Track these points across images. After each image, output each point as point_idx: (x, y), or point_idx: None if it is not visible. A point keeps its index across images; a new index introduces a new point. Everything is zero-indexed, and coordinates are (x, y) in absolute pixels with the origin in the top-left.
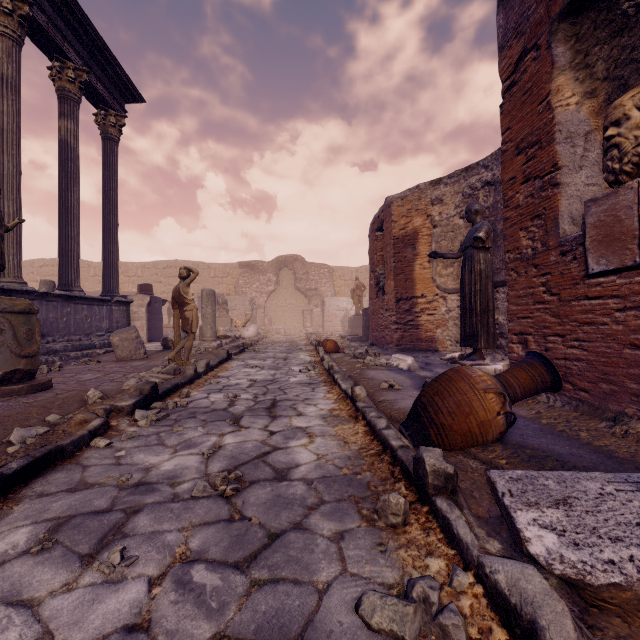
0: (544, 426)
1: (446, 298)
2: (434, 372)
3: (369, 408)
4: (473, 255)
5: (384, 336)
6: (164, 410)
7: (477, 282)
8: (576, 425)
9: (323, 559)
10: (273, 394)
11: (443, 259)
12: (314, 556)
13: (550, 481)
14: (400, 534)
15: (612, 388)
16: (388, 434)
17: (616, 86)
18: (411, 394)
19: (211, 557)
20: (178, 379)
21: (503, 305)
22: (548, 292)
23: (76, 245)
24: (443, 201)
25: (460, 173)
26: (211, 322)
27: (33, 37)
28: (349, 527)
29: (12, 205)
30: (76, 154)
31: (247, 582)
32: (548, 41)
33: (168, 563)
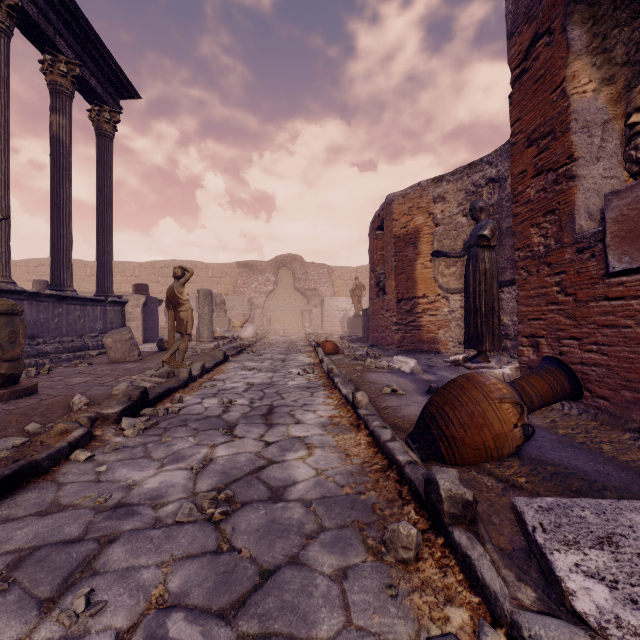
0: (562, 437)
1: (448, 298)
2: (438, 375)
3: (372, 416)
4: (478, 254)
5: (385, 337)
6: (154, 417)
7: (482, 282)
8: (597, 436)
9: (323, 606)
10: (270, 399)
11: (445, 258)
12: (313, 602)
13: (587, 512)
14: (412, 572)
15: (636, 396)
16: (394, 447)
17: (637, 71)
18: (415, 400)
19: (192, 602)
20: (171, 383)
21: (508, 305)
22: (562, 292)
23: (68, 244)
24: (445, 199)
25: (463, 170)
26: (208, 323)
27: (23, 29)
28: (353, 562)
29: (0, 202)
30: (68, 150)
31: (233, 637)
32: (563, 24)
33: (141, 610)
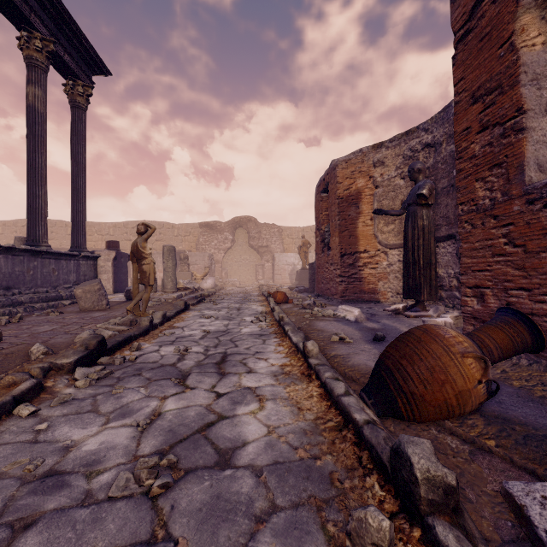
0: (519, 390)
1: (387, 253)
2: (381, 323)
3: (323, 366)
4: (416, 211)
5: (329, 288)
6: (110, 366)
7: (420, 237)
8: None
9: None
10: (224, 347)
11: (385, 217)
12: None
13: None
14: None
15: None
16: (349, 403)
17: None
18: (363, 348)
19: None
20: (132, 331)
21: (443, 259)
22: (510, 244)
23: (43, 203)
24: (384, 163)
25: (401, 137)
26: (172, 275)
27: (0, 6)
28: None
29: None
30: (43, 119)
31: None
32: None
33: None
